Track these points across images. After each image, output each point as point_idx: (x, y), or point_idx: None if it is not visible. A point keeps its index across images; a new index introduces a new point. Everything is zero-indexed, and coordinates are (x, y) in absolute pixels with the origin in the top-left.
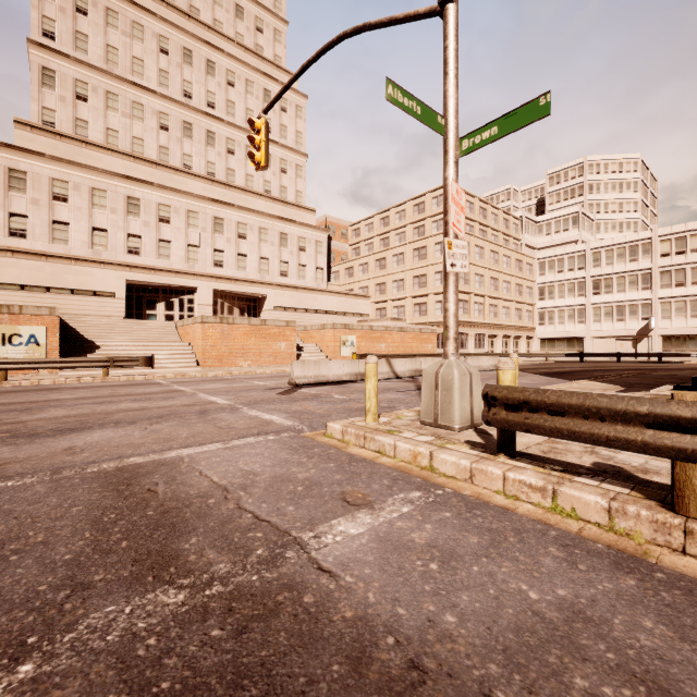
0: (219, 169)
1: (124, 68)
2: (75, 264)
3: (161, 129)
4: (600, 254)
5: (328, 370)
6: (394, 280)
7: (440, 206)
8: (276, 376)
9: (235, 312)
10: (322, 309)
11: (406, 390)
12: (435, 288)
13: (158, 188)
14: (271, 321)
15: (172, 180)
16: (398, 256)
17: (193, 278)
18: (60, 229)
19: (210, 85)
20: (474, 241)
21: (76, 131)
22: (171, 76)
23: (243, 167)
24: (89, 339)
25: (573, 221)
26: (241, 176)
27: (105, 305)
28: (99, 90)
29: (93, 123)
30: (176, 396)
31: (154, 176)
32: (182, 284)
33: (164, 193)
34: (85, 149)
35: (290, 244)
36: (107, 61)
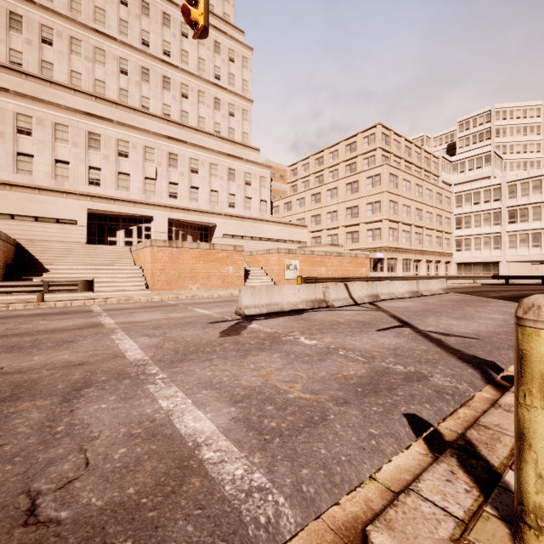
0: (174, 111)
1: (87, 16)
2: (39, 193)
3: (121, 73)
4: (516, 186)
5: (281, 297)
6: (328, 212)
7: (371, 144)
8: (222, 300)
9: (188, 239)
10: (266, 237)
11: (390, 326)
12: (366, 217)
13: (117, 125)
14: (219, 246)
15: (131, 119)
16: (331, 190)
17: (149, 208)
18: (24, 160)
19: (166, 35)
20: (402, 175)
21: (42, 72)
22: (130, 26)
23: (195, 109)
24: (43, 262)
25: (486, 159)
26: (193, 118)
27: (67, 232)
28: (64, 36)
29: (57, 65)
30: (80, 339)
31: (114, 115)
32: (139, 213)
33: (123, 129)
34: (49, 88)
35: (237, 179)
36: (71, 9)
